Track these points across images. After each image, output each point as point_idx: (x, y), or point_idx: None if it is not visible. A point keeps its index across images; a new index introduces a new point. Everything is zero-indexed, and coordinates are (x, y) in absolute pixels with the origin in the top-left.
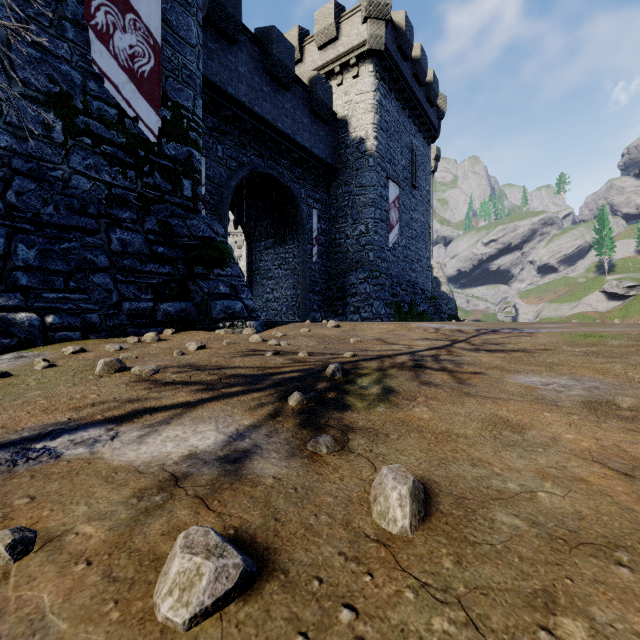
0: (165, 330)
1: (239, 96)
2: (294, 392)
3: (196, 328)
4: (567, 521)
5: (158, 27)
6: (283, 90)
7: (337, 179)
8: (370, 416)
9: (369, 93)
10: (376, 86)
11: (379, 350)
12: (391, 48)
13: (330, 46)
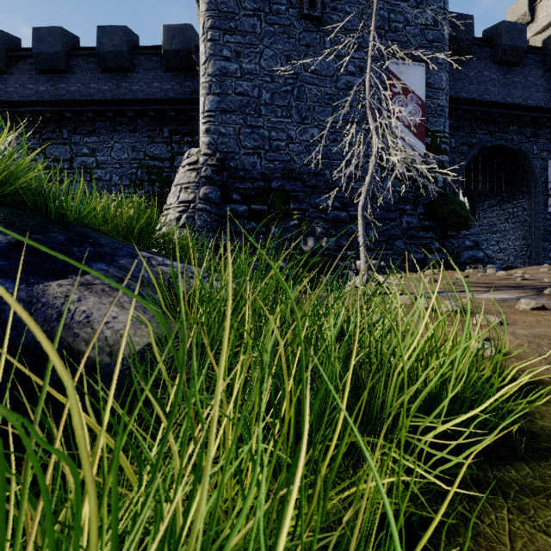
0: (433, 269)
1: (470, 95)
2: (547, 288)
3: (449, 269)
4: None
5: (423, 92)
6: (512, 68)
7: None
8: None
9: None
10: None
11: None
12: None
13: None
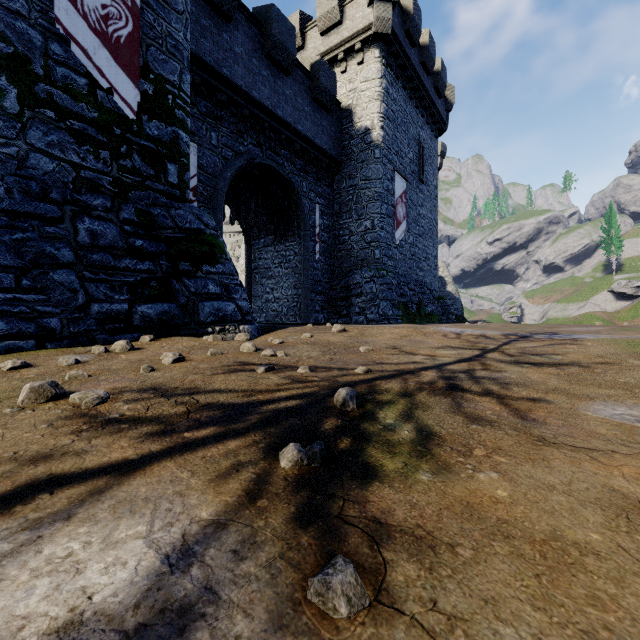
0: (142, 336)
1: (235, 79)
2: (289, 444)
3: (181, 333)
4: None
5: None
6: (283, 75)
7: (341, 172)
8: (411, 494)
9: (375, 80)
10: (382, 73)
11: (397, 363)
12: (398, 32)
13: (333, 31)
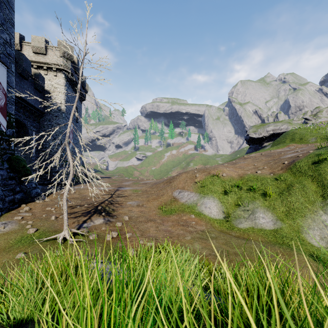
0: (22, 205)
1: None
2: (103, 213)
3: (26, 202)
4: (137, 216)
5: (6, 86)
6: (24, 79)
7: (44, 117)
8: (115, 213)
9: (62, 86)
10: (65, 84)
11: (99, 200)
12: (72, 70)
13: (41, 55)
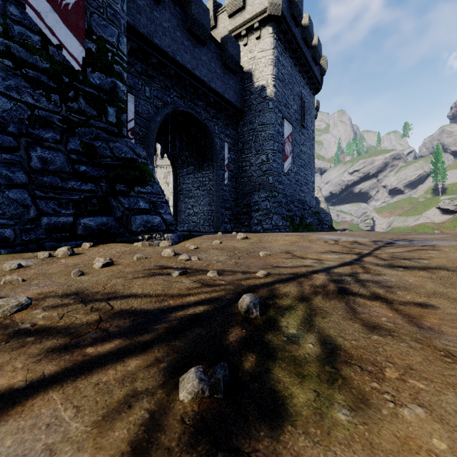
0: (83, 243)
1: (163, 46)
2: (189, 369)
3: (117, 240)
4: None
5: None
6: (200, 45)
7: (243, 119)
8: (332, 448)
9: (269, 50)
10: (274, 45)
11: (291, 266)
12: (286, 15)
13: (238, 14)
